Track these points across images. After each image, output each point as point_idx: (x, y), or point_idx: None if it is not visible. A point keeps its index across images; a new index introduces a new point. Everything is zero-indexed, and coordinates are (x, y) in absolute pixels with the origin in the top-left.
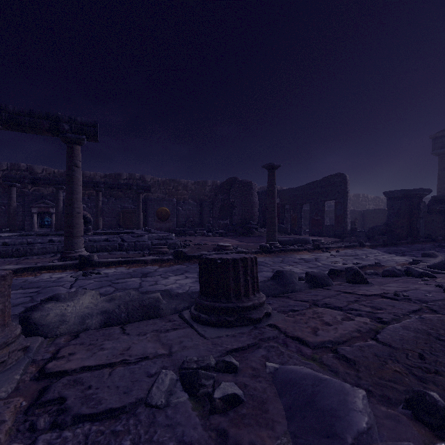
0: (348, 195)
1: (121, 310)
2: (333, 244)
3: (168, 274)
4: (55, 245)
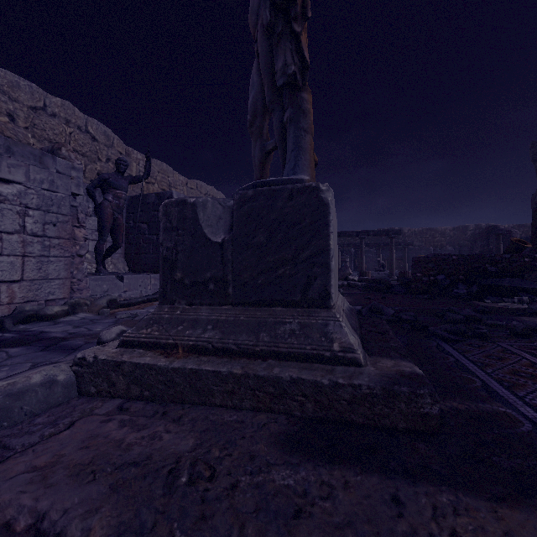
0: None
1: None
2: None
3: None
4: (380, 275)
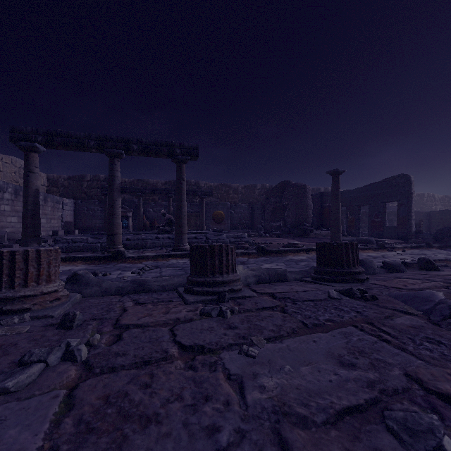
0: (413, 196)
1: (265, 275)
2: (397, 245)
3: (261, 263)
4: (160, 241)
